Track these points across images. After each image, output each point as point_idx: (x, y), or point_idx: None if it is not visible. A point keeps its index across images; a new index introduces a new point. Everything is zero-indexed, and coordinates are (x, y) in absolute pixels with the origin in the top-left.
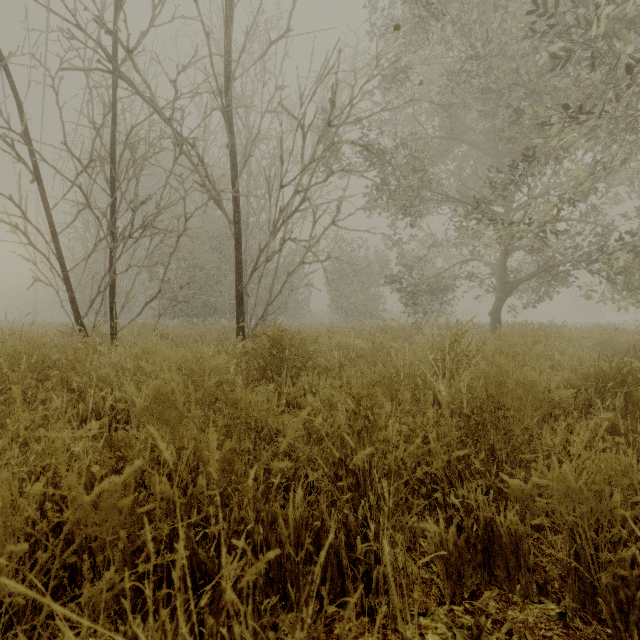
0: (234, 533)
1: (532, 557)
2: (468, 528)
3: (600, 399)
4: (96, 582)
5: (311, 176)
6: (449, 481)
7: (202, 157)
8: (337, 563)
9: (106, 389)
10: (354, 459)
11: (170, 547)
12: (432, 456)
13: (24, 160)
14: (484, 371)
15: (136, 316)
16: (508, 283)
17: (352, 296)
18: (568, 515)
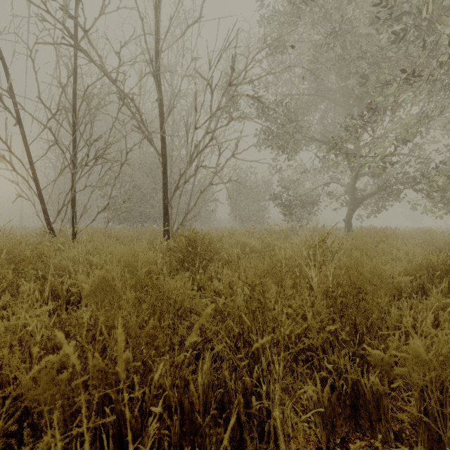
0: (154, 396)
1: (390, 411)
2: (339, 388)
3: (430, 283)
4: (40, 439)
5: (217, 121)
6: (322, 348)
7: (138, 108)
8: (237, 417)
9: (64, 276)
10: (253, 347)
11: (102, 409)
12: (309, 329)
13: (9, 109)
14: (345, 263)
15: (91, 222)
16: (357, 199)
17: (246, 208)
18: (419, 379)
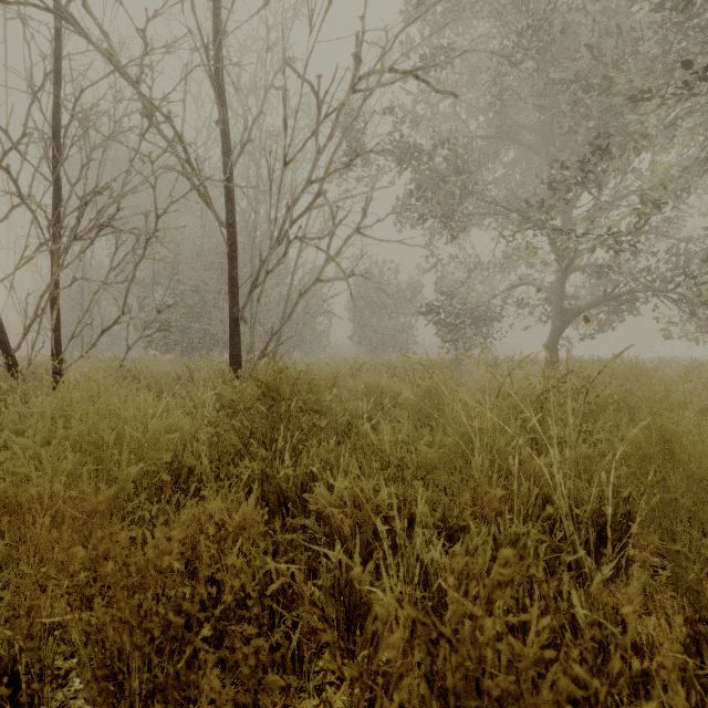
0: None
1: None
2: None
3: None
4: None
5: (329, 162)
6: None
7: (181, 134)
8: None
9: None
10: None
11: None
12: None
13: None
14: (640, 448)
15: (89, 349)
16: (567, 310)
17: (379, 326)
18: None
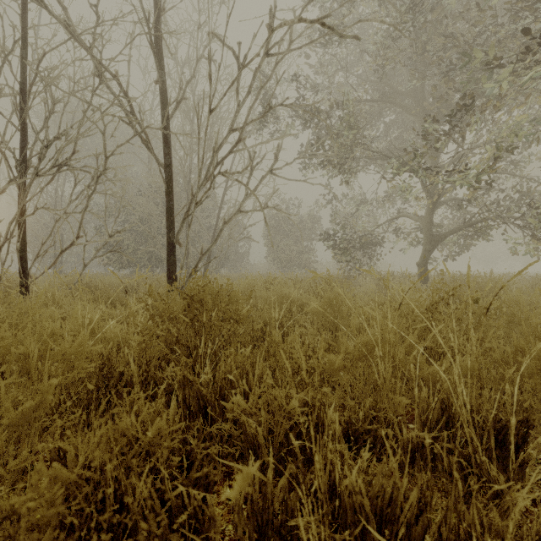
0: None
1: None
2: None
3: None
4: None
5: (247, 114)
6: None
7: (126, 90)
8: None
9: None
10: None
11: None
12: None
13: None
14: (539, 360)
15: (50, 266)
16: (435, 236)
17: (287, 249)
18: None
